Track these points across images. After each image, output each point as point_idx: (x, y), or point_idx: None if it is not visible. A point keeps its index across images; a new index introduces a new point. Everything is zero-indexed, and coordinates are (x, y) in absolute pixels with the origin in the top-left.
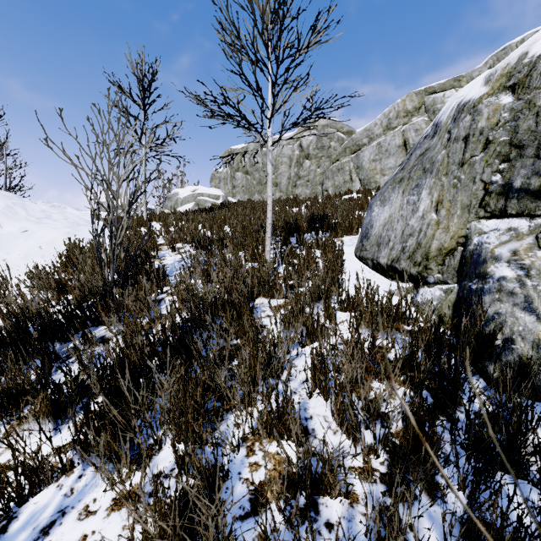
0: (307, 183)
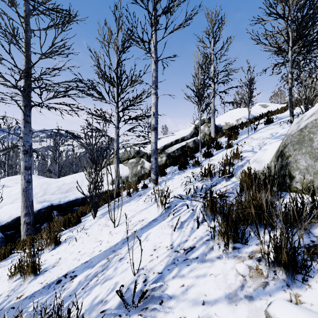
0: None
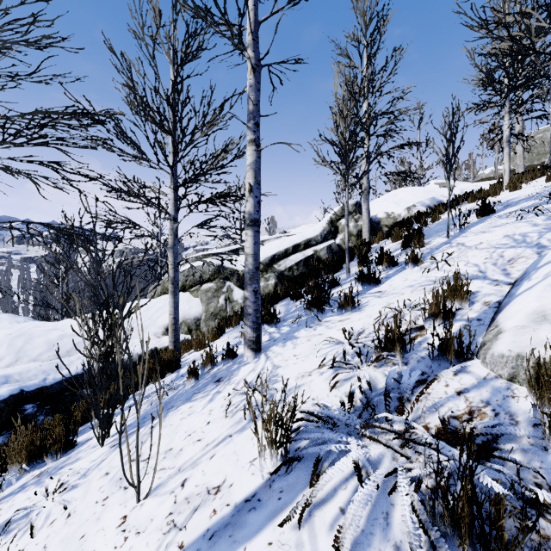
0: None
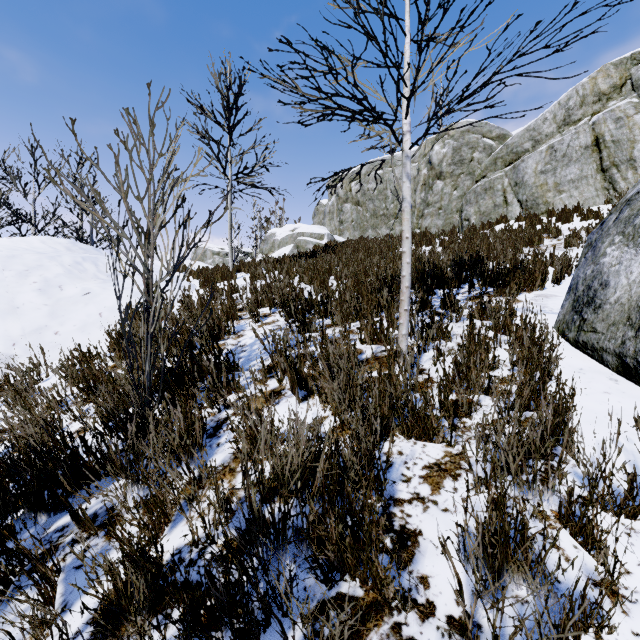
0: (438, 212)
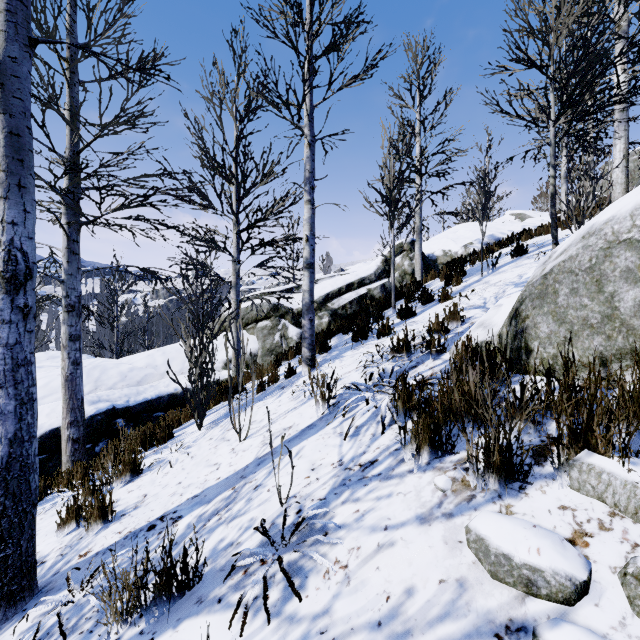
0: None
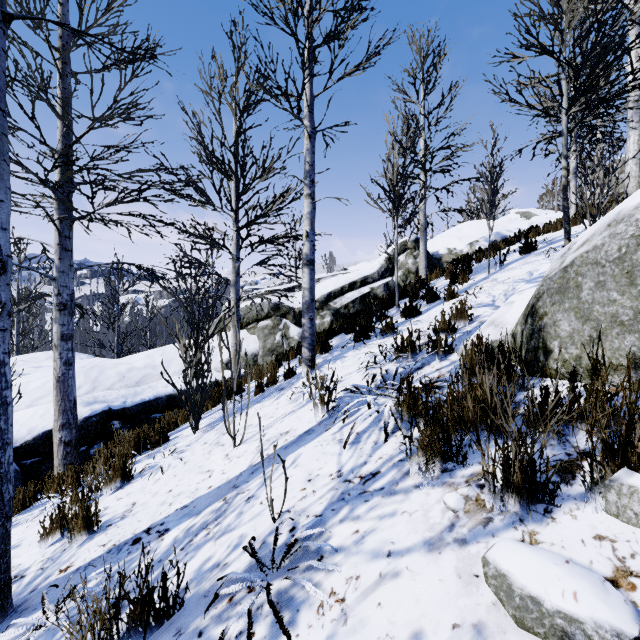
0: None
